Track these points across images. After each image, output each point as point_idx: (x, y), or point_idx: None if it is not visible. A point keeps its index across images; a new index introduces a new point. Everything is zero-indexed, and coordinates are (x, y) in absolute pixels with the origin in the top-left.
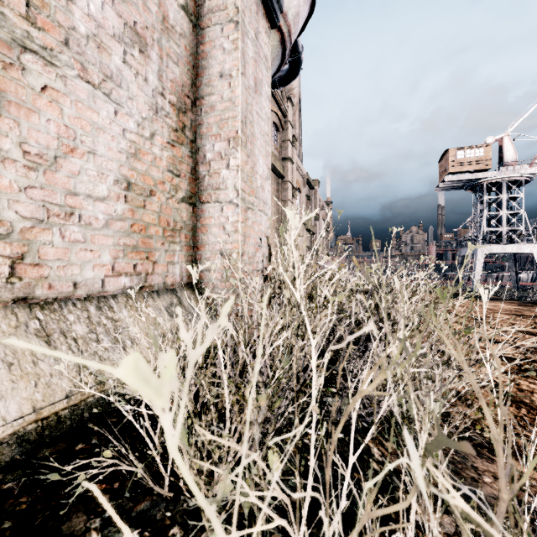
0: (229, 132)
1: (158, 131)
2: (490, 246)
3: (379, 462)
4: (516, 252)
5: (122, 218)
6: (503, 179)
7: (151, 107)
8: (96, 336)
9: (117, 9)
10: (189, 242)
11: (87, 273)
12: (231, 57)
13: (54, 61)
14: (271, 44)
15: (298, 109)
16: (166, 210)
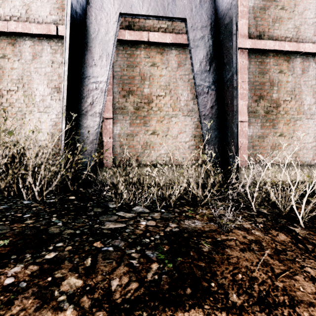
0: None
1: None
2: None
3: None
4: None
5: (314, 146)
6: None
7: None
8: (311, 172)
9: (313, 97)
10: None
11: (307, 159)
12: None
13: (301, 119)
14: None
15: None
16: None
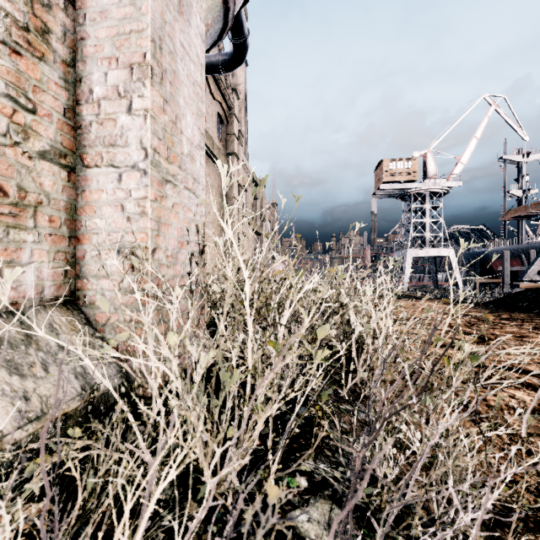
0: (131, 55)
1: None
2: (417, 250)
3: None
4: (436, 256)
5: None
6: (426, 190)
7: None
8: None
9: None
10: (59, 230)
11: None
12: None
13: None
14: None
15: (244, 106)
16: None
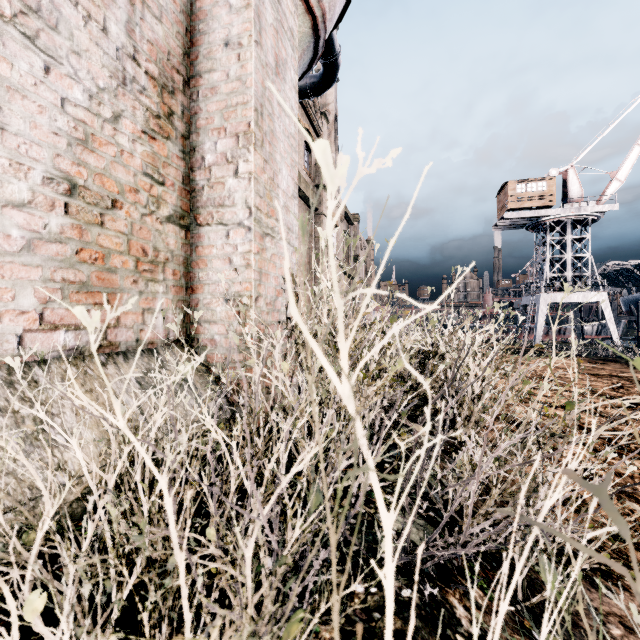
0: (238, 125)
1: (126, 112)
2: (554, 294)
3: (471, 638)
4: (582, 302)
5: (59, 239)
6: (567, 217)
7: (114, 74)
8: None
9: None
10: (179, 281)
11: None
12: (240, 18)
13: None
14: (300, 30)
15: (334, 129)
16: (141, 231)
